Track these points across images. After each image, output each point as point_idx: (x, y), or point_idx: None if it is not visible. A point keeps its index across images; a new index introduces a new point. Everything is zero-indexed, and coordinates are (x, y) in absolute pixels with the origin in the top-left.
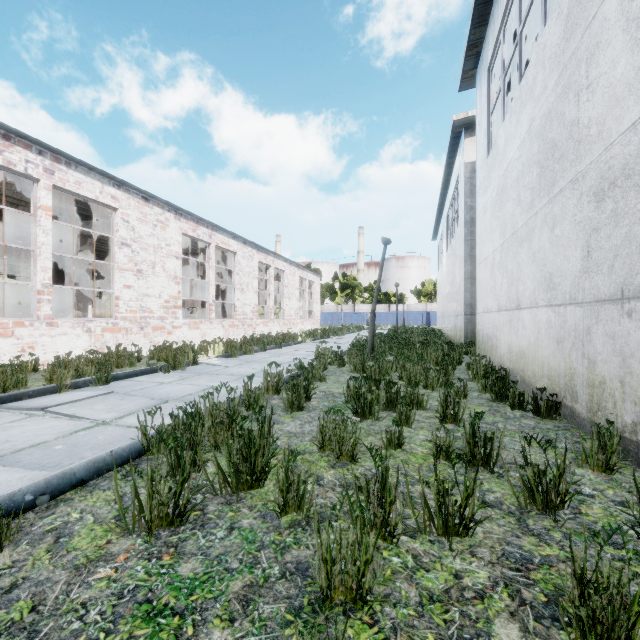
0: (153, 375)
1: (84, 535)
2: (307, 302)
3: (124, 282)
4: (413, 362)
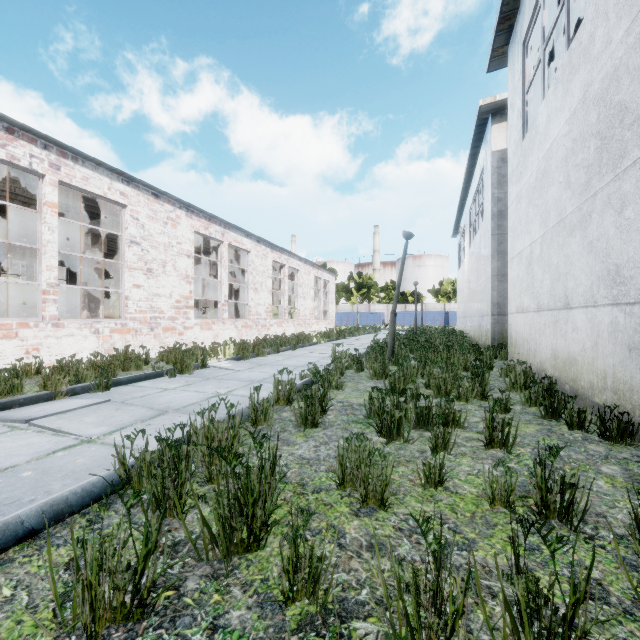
0: (158, 380)
1: (4, 633)
2: (322, 302)
3: (133, 281)
4: (443, 369)
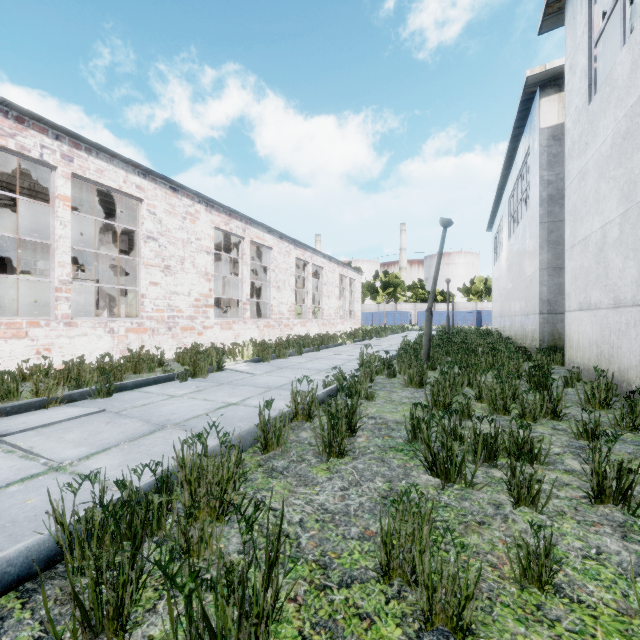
0: (168, 384)
1: None
2: (347, 301)
3: (150, 279)
4: (501, 379)
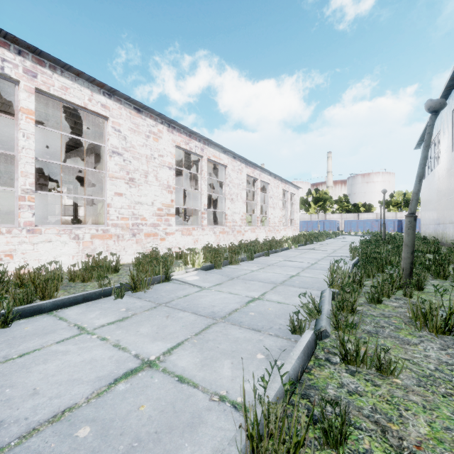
0: (98, 302)
1: None
2: (289, 211)
3: (115, 190)
4: None
